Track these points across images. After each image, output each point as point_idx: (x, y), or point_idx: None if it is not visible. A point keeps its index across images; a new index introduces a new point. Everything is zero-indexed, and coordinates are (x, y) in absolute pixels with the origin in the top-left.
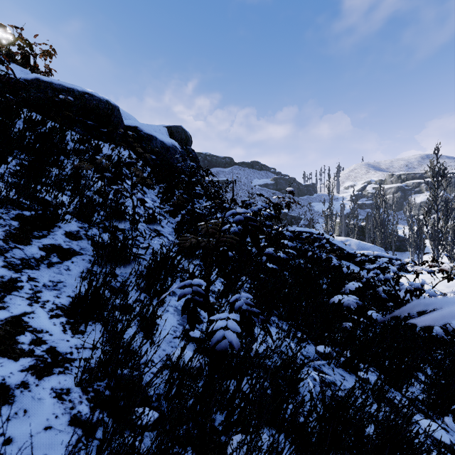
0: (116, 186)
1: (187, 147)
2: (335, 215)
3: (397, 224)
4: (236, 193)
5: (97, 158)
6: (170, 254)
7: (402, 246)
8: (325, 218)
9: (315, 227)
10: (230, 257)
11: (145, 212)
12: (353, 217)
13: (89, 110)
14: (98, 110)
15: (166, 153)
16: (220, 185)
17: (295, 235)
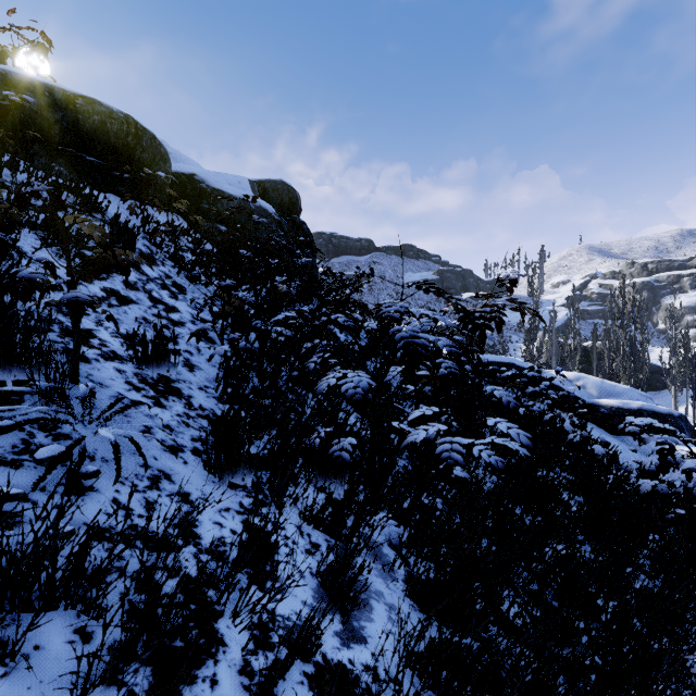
0: (36, 268)
1: (292, 217)
2: (543, 329)
3: (649, 344)
4: (377, 294)
5: (64, 216)
6: (160, 464)
7: (654, 381)
8: (527, 335)
9: (505, 350)
10: (345, 455)
11: (134, 336)
12: (573, 333)
13: (87, 133)
14: (105, 134)
15: (246, 222)
16: (343, 279)
17: (482, 369)
